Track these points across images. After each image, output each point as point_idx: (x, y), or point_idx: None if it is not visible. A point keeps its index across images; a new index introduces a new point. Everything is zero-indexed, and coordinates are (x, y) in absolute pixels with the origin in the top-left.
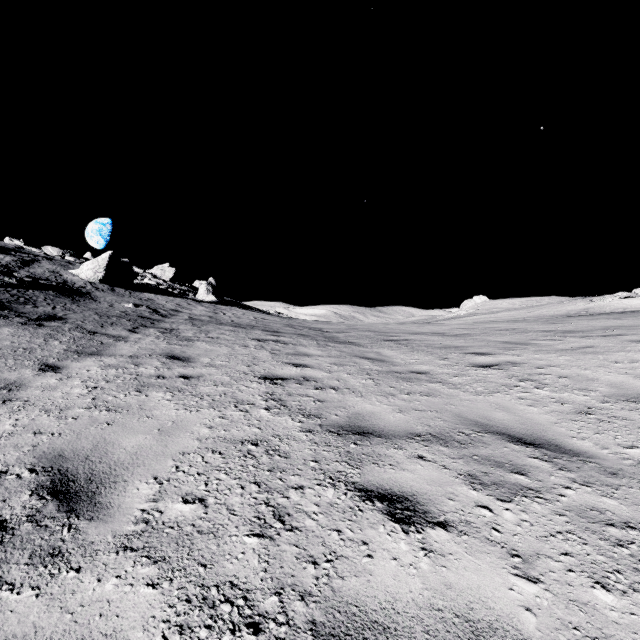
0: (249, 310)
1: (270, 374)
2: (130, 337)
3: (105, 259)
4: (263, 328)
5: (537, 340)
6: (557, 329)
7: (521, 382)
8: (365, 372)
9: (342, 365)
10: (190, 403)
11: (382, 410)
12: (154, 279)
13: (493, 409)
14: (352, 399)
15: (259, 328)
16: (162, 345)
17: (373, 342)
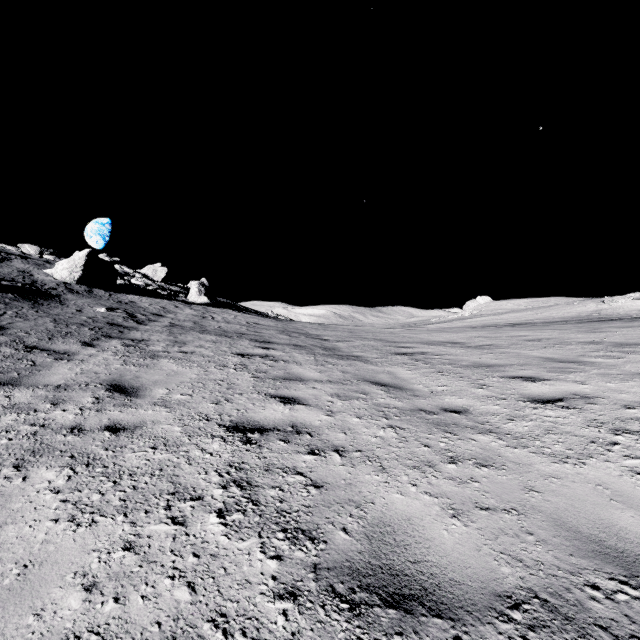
0: (244, 312)
1: (244, 420)
2: (79, 353)
3: (82, 257)
4: (253, 337)
5: (589, 357)
6: (603, 340)
7: (617, 435)
8: (381, 412)
9: (348, 398)
10: (89, 499)
11: (423, 510)
12: (142, 279)
13: (607, 501)
14: (369, 478)
15: (248, 337)
16: (114, 366)
17: (382, 356)
